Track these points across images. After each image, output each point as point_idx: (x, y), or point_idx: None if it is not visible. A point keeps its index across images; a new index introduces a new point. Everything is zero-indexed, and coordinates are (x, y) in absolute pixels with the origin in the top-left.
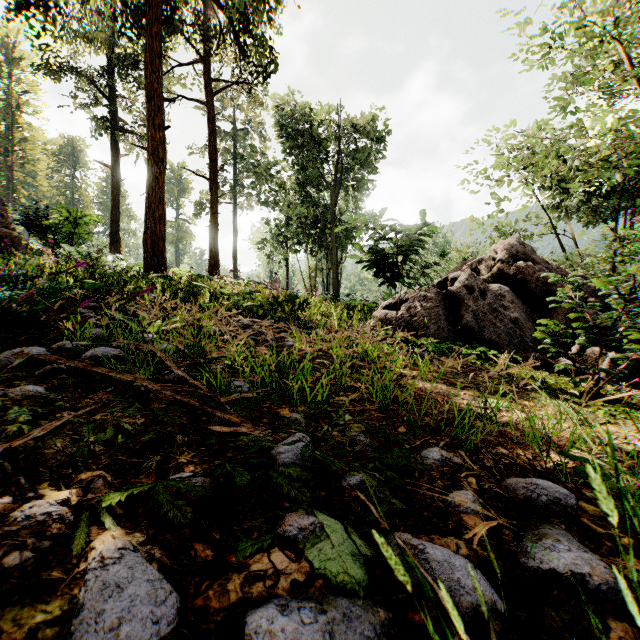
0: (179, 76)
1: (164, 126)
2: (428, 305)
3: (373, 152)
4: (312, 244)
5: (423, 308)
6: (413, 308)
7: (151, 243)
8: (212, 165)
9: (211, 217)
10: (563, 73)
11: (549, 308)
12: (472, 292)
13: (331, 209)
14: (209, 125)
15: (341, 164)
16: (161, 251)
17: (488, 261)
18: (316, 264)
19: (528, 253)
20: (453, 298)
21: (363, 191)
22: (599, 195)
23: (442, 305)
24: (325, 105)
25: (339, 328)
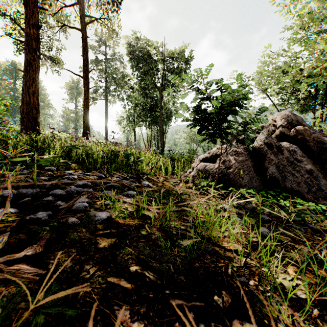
0: (65, 14)
1: (38, 27)
2: (240, 159)
3: (183, 70)
4: (149, 121)
5: (236, 161)
6: (227, 161)
7: (26, 111)
8: (85, 68)
9: (84, 101)
10: (300, 16)
11: (326, 161)
12: (271, 148)
13: (159, 101)
14: (83, 43)
15: (165, 75)
16: (34, 117)
17: (269, 127)
18: (151, 132)
19: (299, 121)
20: (256, 153)
21: (178, 91)
22: (309, 95)
23: (249, 158)
24: (156, 40)
25: (165, 176)
